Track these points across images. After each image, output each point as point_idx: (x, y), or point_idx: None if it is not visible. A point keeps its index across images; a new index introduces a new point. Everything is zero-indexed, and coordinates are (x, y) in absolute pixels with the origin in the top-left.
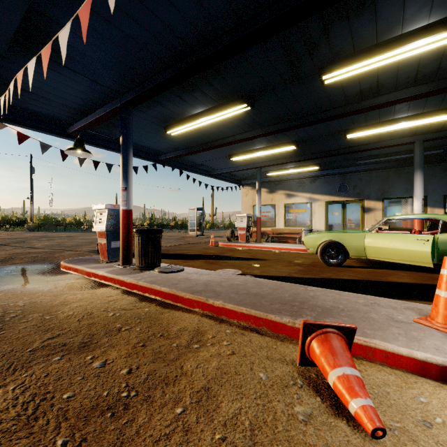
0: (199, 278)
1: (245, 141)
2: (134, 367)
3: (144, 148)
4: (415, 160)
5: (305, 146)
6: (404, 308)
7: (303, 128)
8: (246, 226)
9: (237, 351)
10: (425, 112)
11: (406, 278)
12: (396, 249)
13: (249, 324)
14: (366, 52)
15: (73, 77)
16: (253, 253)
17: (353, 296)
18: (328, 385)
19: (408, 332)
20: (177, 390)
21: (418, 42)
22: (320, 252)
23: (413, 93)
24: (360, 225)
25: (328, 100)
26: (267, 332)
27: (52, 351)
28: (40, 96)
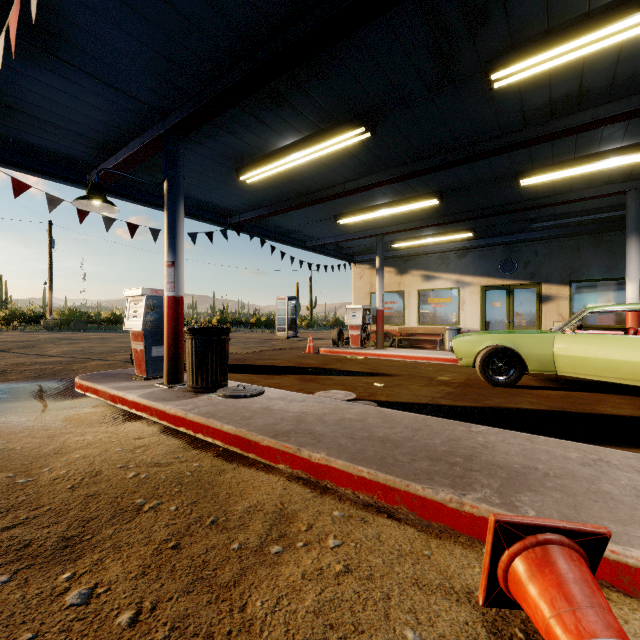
0: (287, 407)
1: (360, 192)
2: (147, 606)
3: (208, 205)
4: (628, 220)
5: (453, 200)
6: None
7: (451, 170)
8: (361, 323)
9: (355, 565)
10: None
11: (627, 408)
12: (609, 360)
13: (375, 498)
14: (568, 27)
15: (87, 84)
16: (373, 365)
17: (556, 445)
18: None
19: None
20: None
21: None
22: (480, 364)
23: (639, 104)
24: (535, 322)
25: (496, 120)
26: (409, 515)
27: None
28: (40, 118)
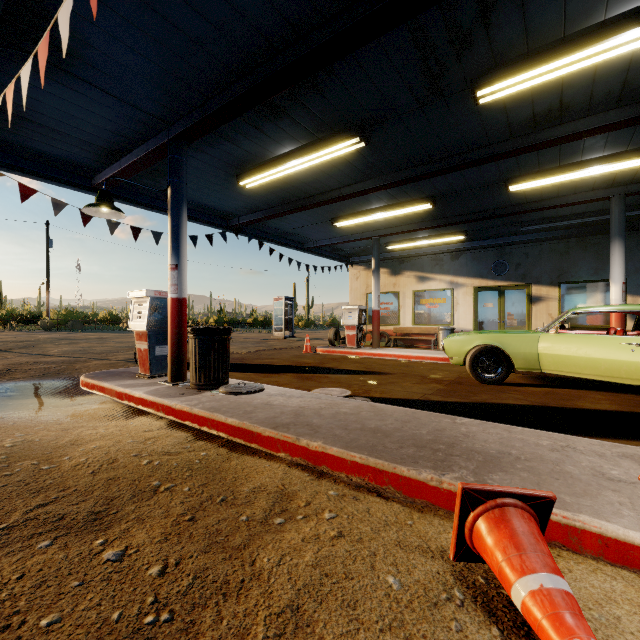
0: (286, 403)
1: (356, 196)
2: (172, 562)
3: (207, 208)
4: (611, 225)
5: (445, 204)
6: (618, 455)
7: (443, 177)
8: (357, 324)
9: (348, 531)
10: (631, 149)
11: (605, 403)
12: (588, 359)
13: (366, 480)
14: (546, 50)
15: (96, 96)
16: (368, 364)
17: (531, 434)
18: (509, 600)
19: (636, 499)
20: (243, 611)
21: (632, 33)
22: (469, 362)
23: (616, 118)
24: (526, 323)
25: (483, 131)
26: (396, 494)
27: (39, 529)
28: (48, 127)
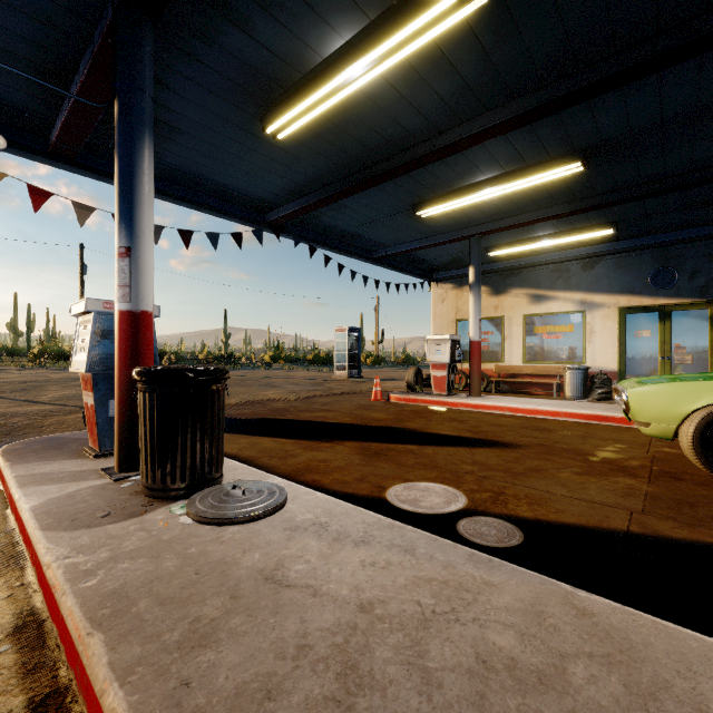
0: (324, 573)
1: (458, 151)
2: None
3: (232, 193)
4: None
5: (601, 167)
6: None
7: (621, 99)
8: (448, 361)
9: None
10: None
11: None
12: None
13: None
14: None
15: None
16: (472, 423)
17: None
18: None
19: None
20: None
21: None
22: (694, 436)
23: None
24: (708, 359)
25: None
26: None
27: None
28: None
